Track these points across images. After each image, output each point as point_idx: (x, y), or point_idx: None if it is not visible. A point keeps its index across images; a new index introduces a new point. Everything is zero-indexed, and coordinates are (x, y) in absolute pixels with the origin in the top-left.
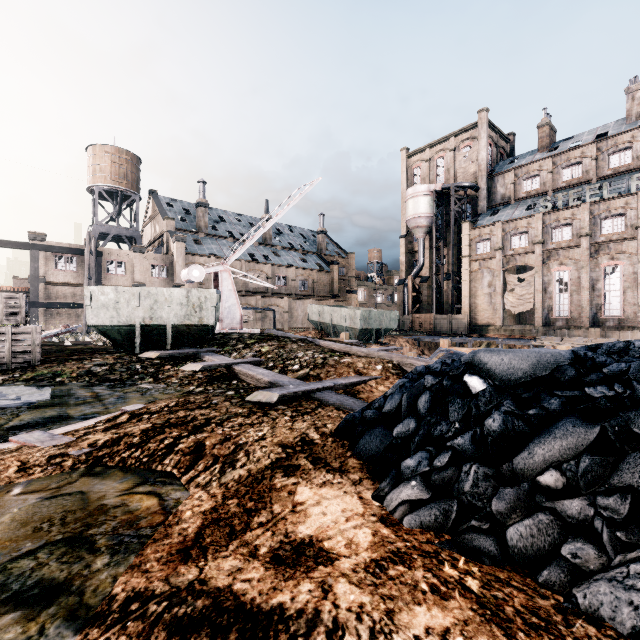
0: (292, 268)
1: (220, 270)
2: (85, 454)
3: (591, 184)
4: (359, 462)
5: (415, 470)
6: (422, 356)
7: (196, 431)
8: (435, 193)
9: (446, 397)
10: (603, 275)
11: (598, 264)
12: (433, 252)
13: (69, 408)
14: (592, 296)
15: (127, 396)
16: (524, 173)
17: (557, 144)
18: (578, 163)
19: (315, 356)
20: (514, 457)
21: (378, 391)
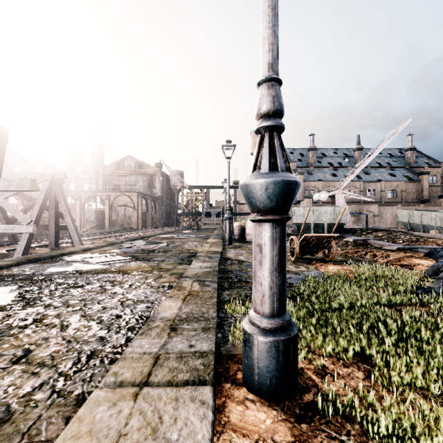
0: (381, 182)
1: (336, 193)
2: (341, 253)
3: None
4: (432, 259)
5: None
6: None
7: (370, 252)
8: None
9: None
10: None
11: None
12: None
13: None
14: None
15: None
16: None
17: None
18: None
19: (411, 237)
20: None
21: None
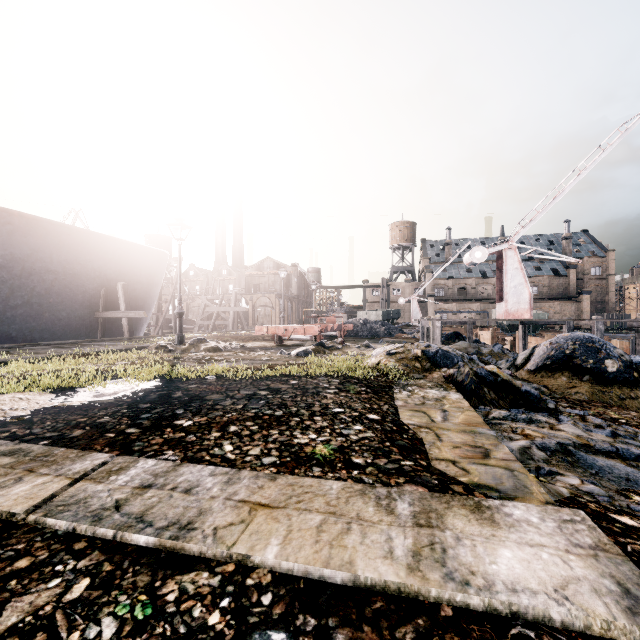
0: None
1: (411, 298)
2: None
3: None
4: None
5: None
6: None
7: None
8: None
9: None
10: None
11: None
12: None
13: None
14: None
15: None
16: None
17: None
18: None
19: None
20: None
21: None
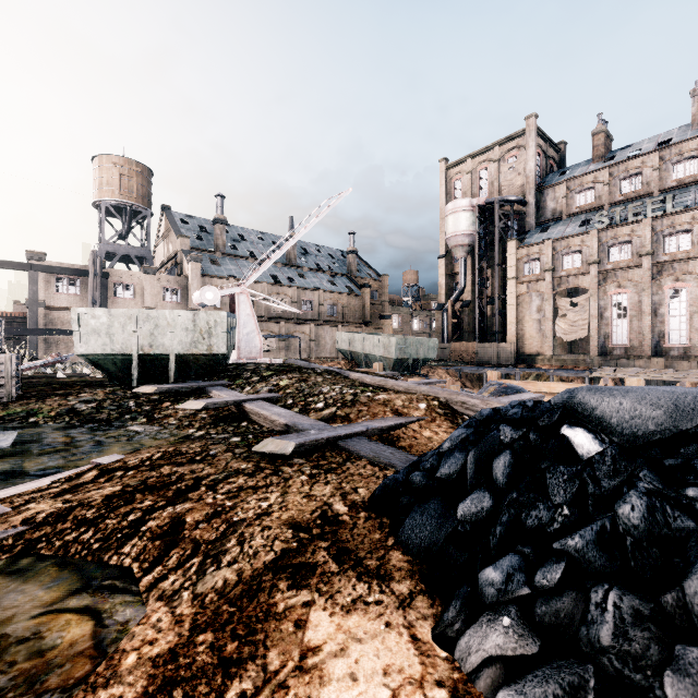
0: (319, 291)
1: (237, 292)
2: (13, 536)
3: (652, 197)
4: (406, 558)
5: (503, 590)
6: (465, 389)
7: (177, 499)
8: (478, 208)
9: (538, 461)
10: (667, 298)
11: (661, 286)
12: (476, 273)
13: (28, 459)
14: (654, 322)
15: (108, 442)
16: (577, 185)
17: (614, 153)
18: (638, 174)
19: (343, 391)
20: (682, 579)
21: (423, 437)
